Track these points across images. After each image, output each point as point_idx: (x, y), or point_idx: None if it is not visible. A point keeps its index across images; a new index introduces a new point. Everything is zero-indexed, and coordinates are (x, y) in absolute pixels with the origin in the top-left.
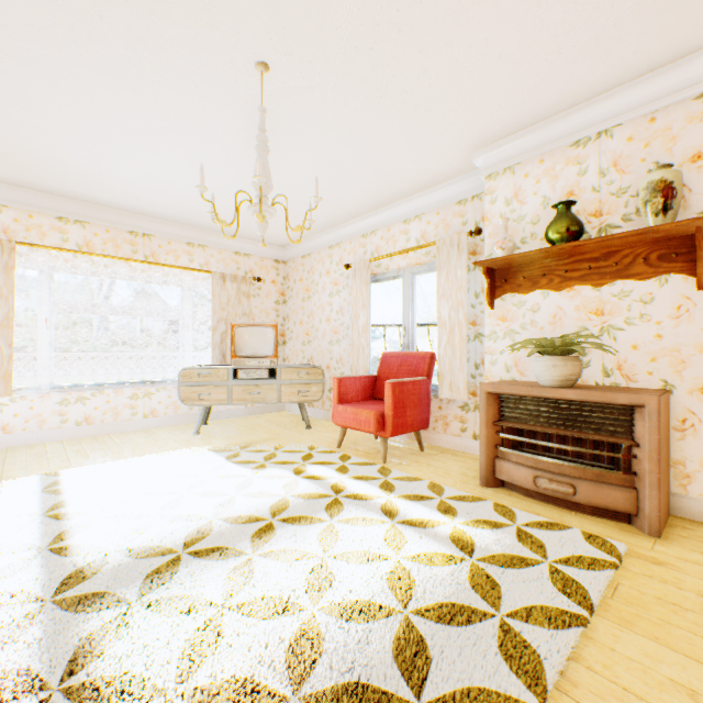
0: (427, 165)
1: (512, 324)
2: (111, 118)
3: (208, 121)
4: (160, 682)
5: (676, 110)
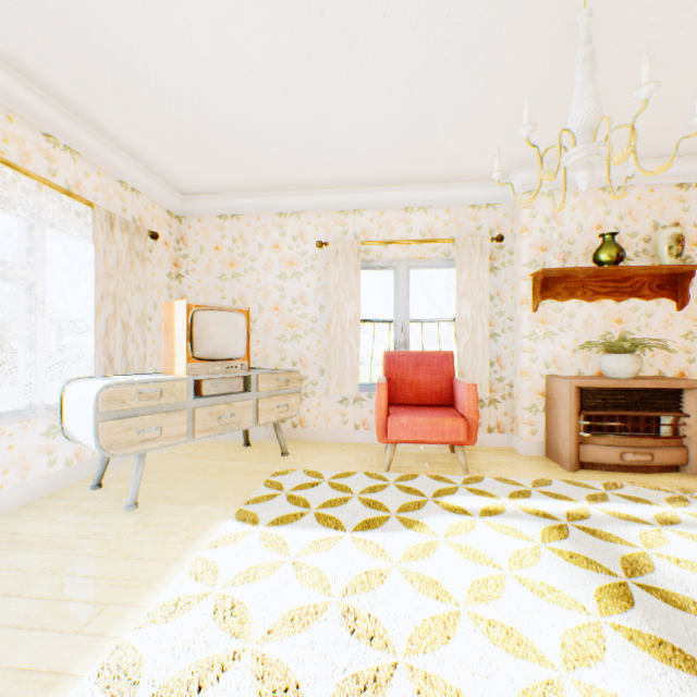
0: (481, 160)
1: (551, 327)
2: None
3: None
4: None
5: (665, 189)
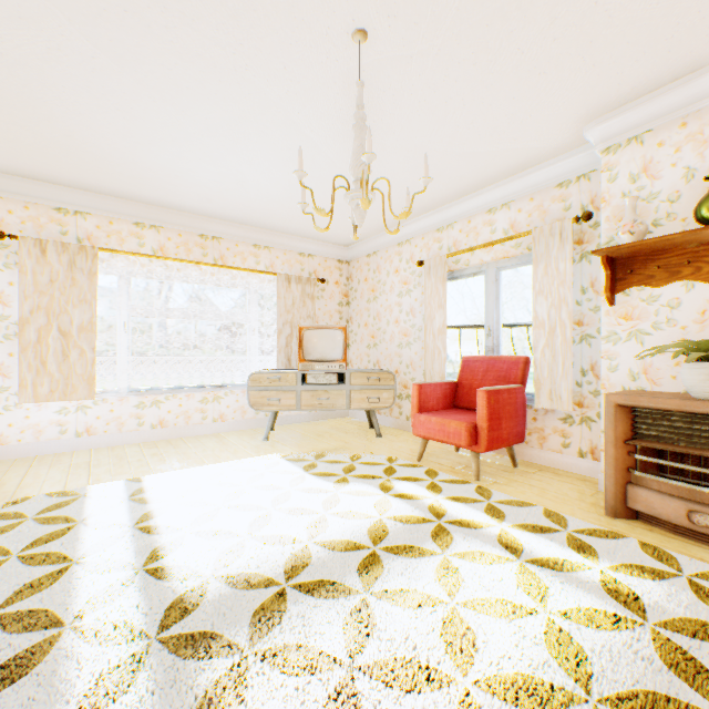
0: (526, 143)
1: (639, 323)
2: (193, 112)
3: (290, 108)
4: None
5: None
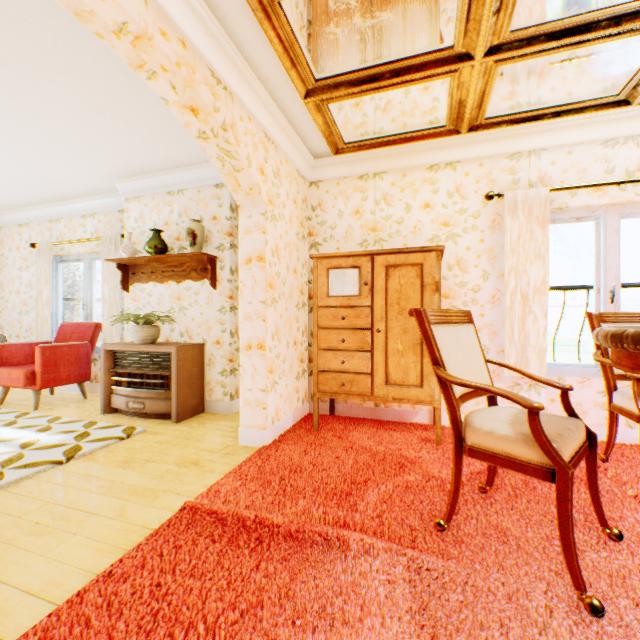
0: (82, 180)
1: (140, 303)
2: None
3: None
4: None
5: (208, 190)
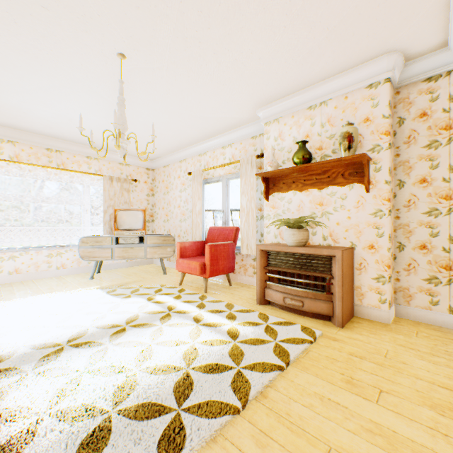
0: (232, 115)
1: (278, 210)
2: (28, 79)
3: (91, 84)
4: (38, 409)
5: (357, 93)
